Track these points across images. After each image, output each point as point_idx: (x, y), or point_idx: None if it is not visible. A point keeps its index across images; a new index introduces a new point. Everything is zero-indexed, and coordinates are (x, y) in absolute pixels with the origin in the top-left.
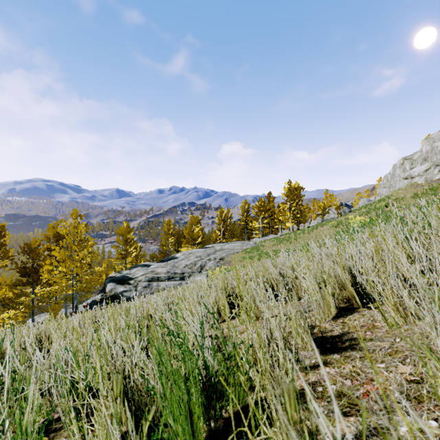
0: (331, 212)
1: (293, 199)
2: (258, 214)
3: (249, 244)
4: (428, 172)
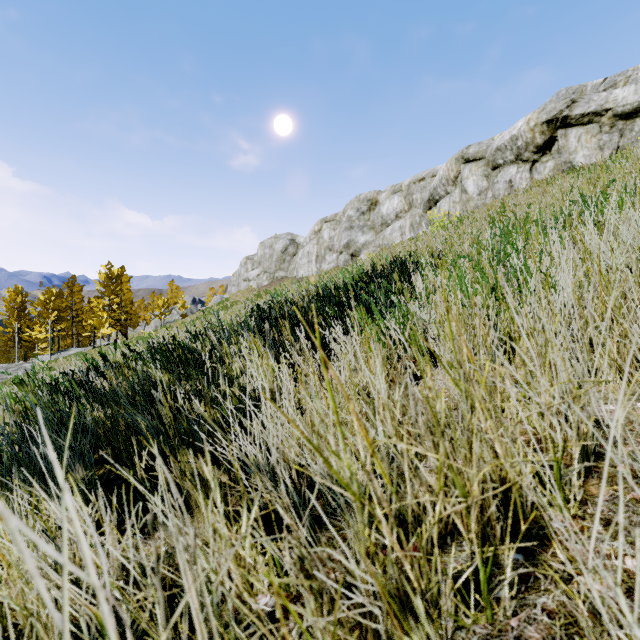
0: (175, 312)
1: (115, 291)
2: (43, 315)
3: (23, 368)
4: (260, 278)
